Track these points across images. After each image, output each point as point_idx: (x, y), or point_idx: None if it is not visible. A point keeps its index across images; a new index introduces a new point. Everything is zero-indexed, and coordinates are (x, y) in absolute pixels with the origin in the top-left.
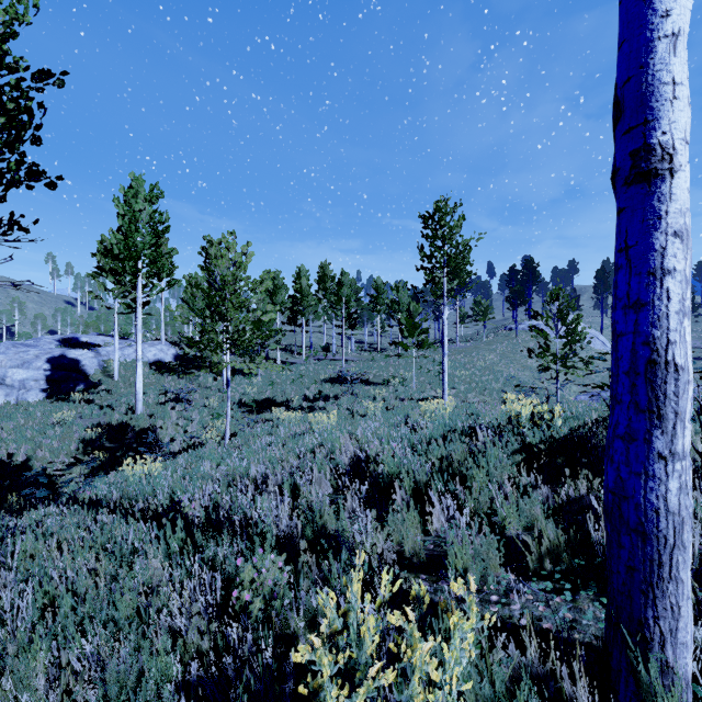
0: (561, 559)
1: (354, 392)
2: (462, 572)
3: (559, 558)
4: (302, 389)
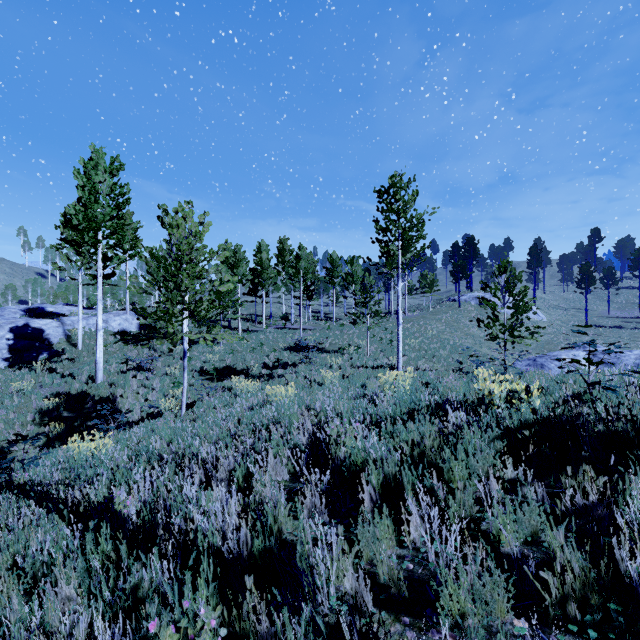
0: (588, 602)
1: (312, 359)
2: (460, 622)
3: (587, 601)
4: (261, 357)
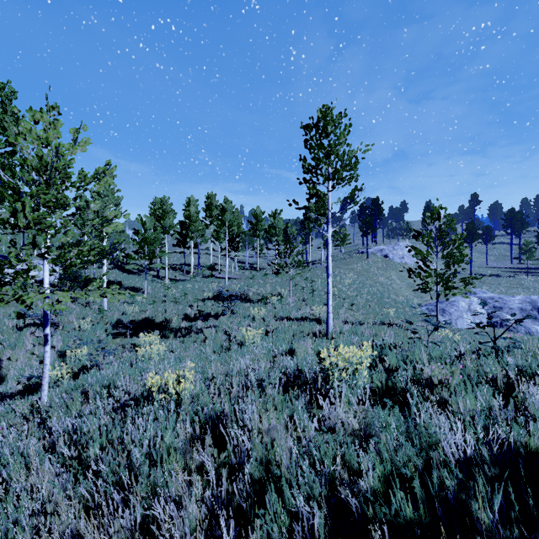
0: None
1: (235, 309)
2: None
3: None
4: (184, 307)
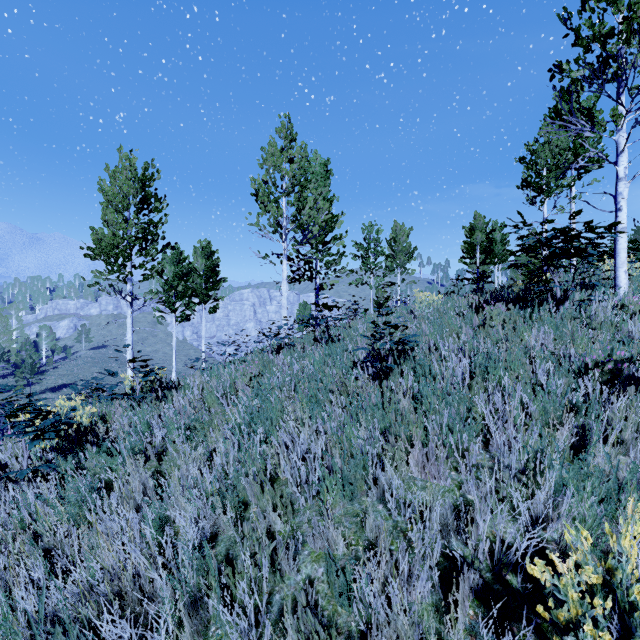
0: None
1: None
2: None
3: None
4: None
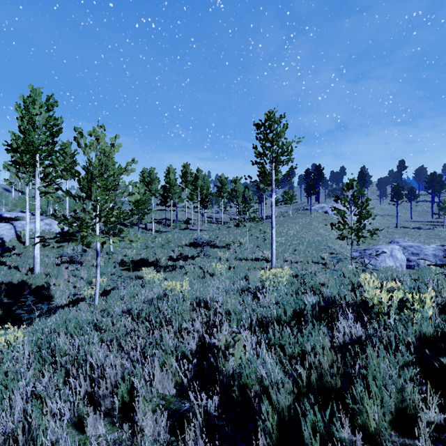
0: None
1: (206, 253)
2: None
3: None
4: (168, 251)
